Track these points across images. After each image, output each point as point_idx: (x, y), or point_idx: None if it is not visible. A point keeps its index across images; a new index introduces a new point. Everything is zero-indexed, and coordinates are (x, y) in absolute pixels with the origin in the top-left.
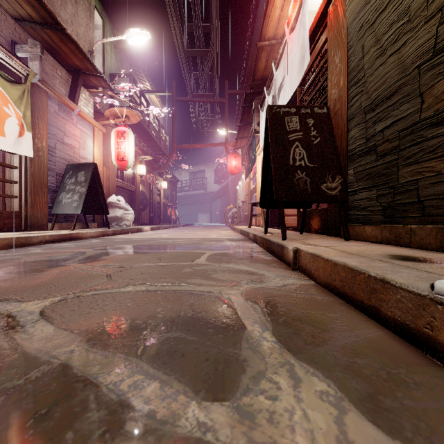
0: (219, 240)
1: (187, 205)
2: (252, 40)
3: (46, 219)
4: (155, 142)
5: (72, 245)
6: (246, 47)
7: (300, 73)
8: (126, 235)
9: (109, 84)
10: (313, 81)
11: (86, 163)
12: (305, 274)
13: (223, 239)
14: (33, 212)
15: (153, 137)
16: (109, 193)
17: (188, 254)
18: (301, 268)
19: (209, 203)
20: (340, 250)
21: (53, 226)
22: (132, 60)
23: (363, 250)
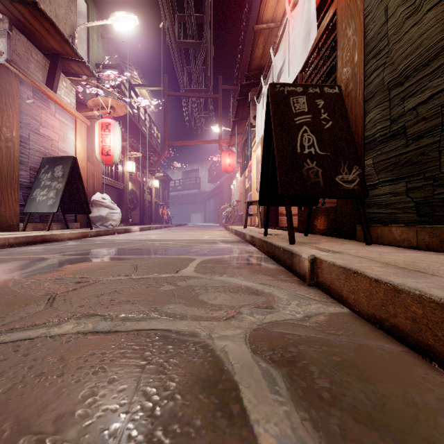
0: (212, 242)
1: (180, 205)
2: (247, 32)
3: (16, 219)
4: (145, 139)
5: (40, 249)
6: (241, 39)
7: (304, 52)
8: (111, 236)
9: (93, 71)
10: (317, 64)
11: (64, 156)
12: (330, 294)
13: (216, 241)
14: (0, 211)
15: (144, 133)
16: (94, 190)
17: (174, 261)
18: (322, 284)
19: (202, 203)
20: (379, 260)
21: (25, 226)
22: (121, 51)
23: (410, 260)
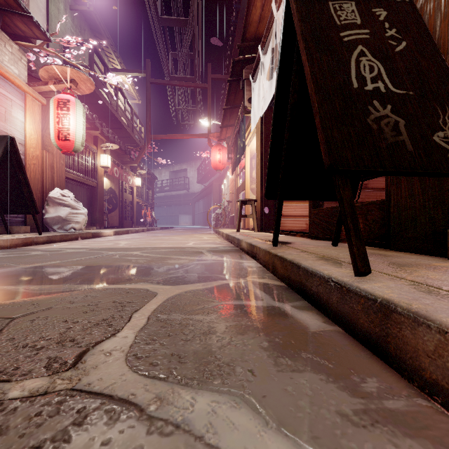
0: (196, 251)
1: (168, 206)
2: (240, 9)
3: None
4: (126, 131)
5: None
6: (233, 19)
7: None
8: (68, 243)
9: (46, 33)
10: None
11: None
12: None
13: (202, 250)
14: None
15: (123, 124)
16: (53, 186)
17: (109, 301)
18: None
19: (191, 204)
20: None
21: None
22: (95, 29)
23: None
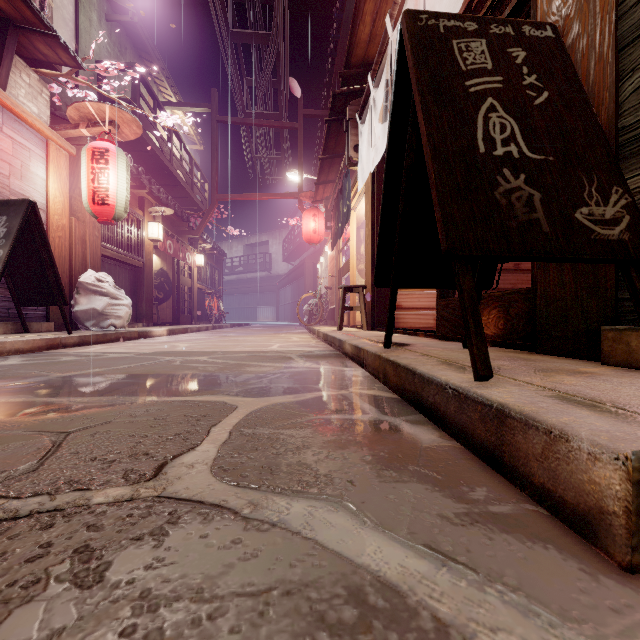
0: (283, 357)
1: (241, 295)
2: (343, 19)
3: None
4: (183, 189)
5: None
6: (333, 33)
7: None
8: (107, 345)
9: (76, 57)
10: None
11: (12, 200)
12: None
13: (291, 355)
14: None
15: (180, 179)
16: (85, 267)
17: (179, 415)
18: None
19: (274, 292)
20: None
21: None
22: (141, 47)
23: None
